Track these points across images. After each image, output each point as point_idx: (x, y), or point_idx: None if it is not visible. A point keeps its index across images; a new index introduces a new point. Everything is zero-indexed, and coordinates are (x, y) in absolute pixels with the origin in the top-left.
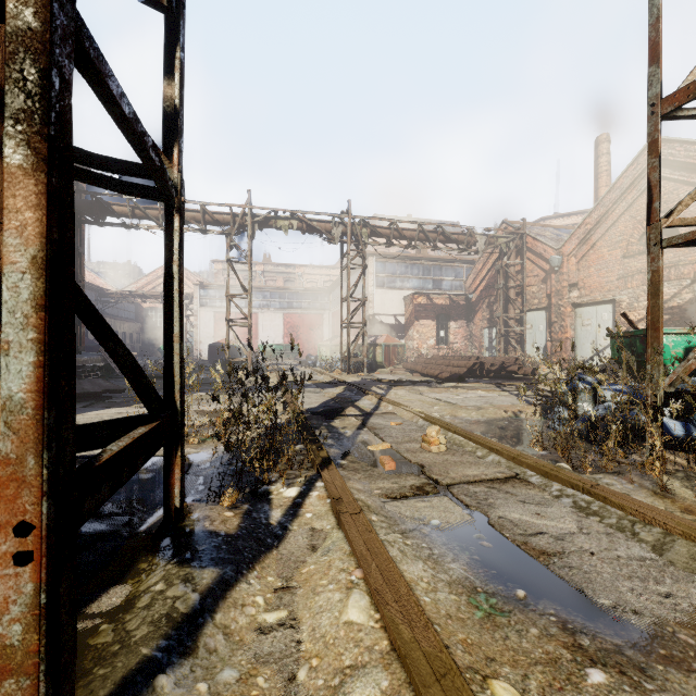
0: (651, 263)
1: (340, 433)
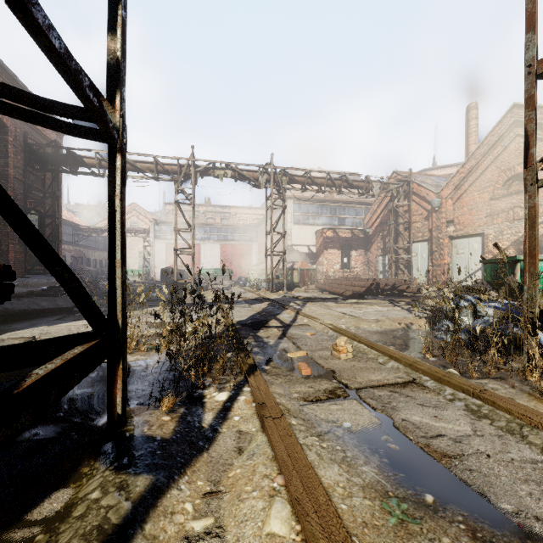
0: (528, 200)
1: (265, 342)
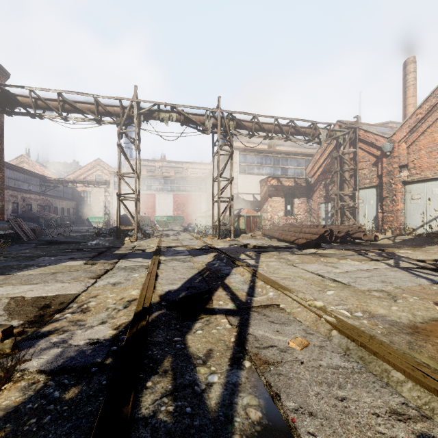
0: None
1: (198, 392)
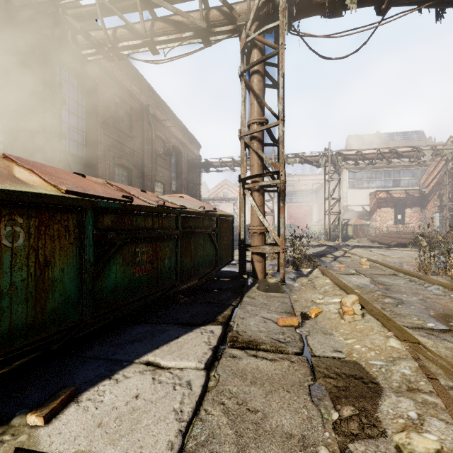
0: None
1: (324, 261)
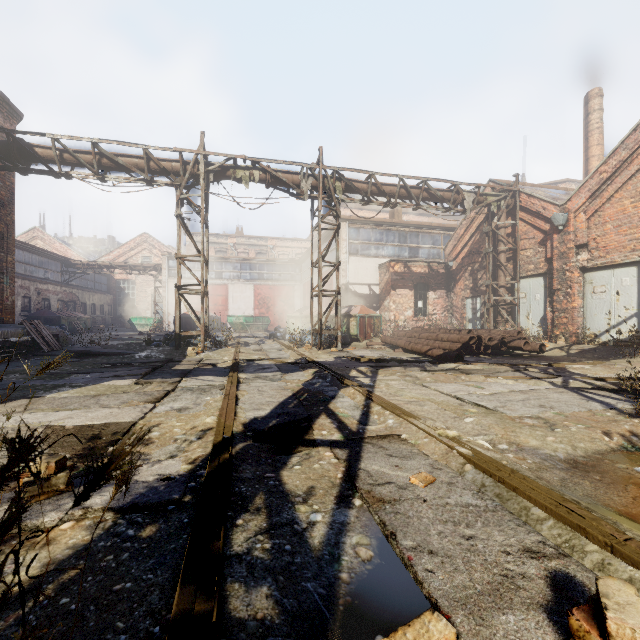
0: None
1: (298, 530)
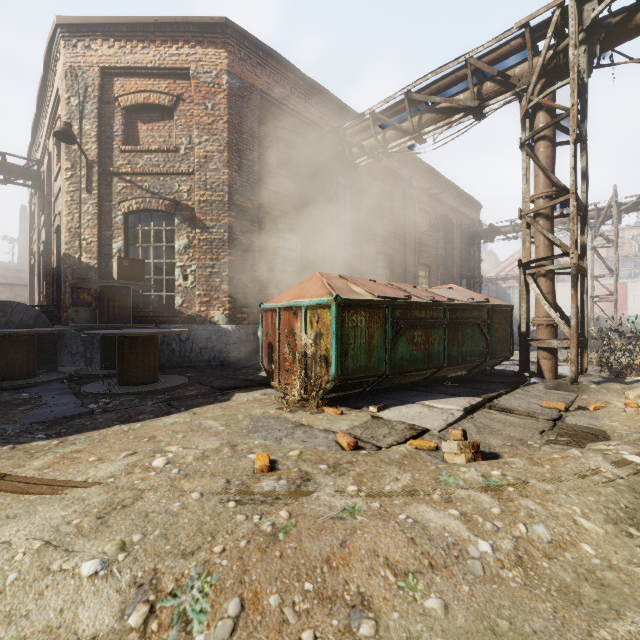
0: None
1: None
